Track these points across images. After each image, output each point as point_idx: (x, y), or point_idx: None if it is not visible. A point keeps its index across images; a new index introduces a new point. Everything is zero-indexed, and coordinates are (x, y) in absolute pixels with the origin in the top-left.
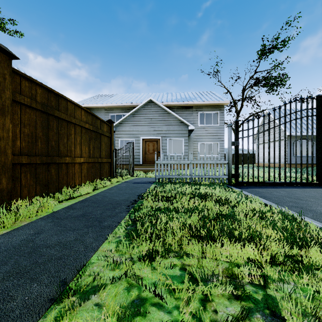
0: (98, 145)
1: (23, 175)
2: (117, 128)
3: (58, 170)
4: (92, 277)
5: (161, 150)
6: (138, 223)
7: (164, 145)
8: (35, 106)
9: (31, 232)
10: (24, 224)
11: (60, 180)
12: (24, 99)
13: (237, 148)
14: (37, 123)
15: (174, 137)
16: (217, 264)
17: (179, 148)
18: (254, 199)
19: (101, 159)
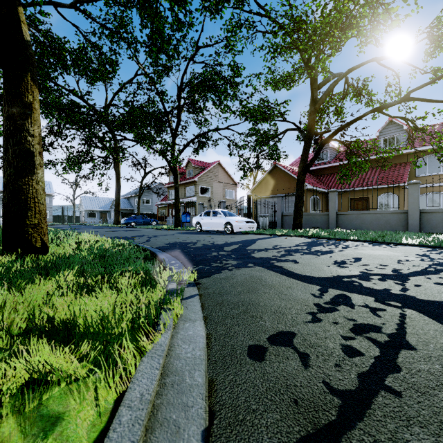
0: None
1: None
2: None
3: None
4: None
5: None
6: None
7: None
8: None
9: None
10: None
11: None
12: None
13: None
14: None
15: None
16: None
17: None
18: None
19: None
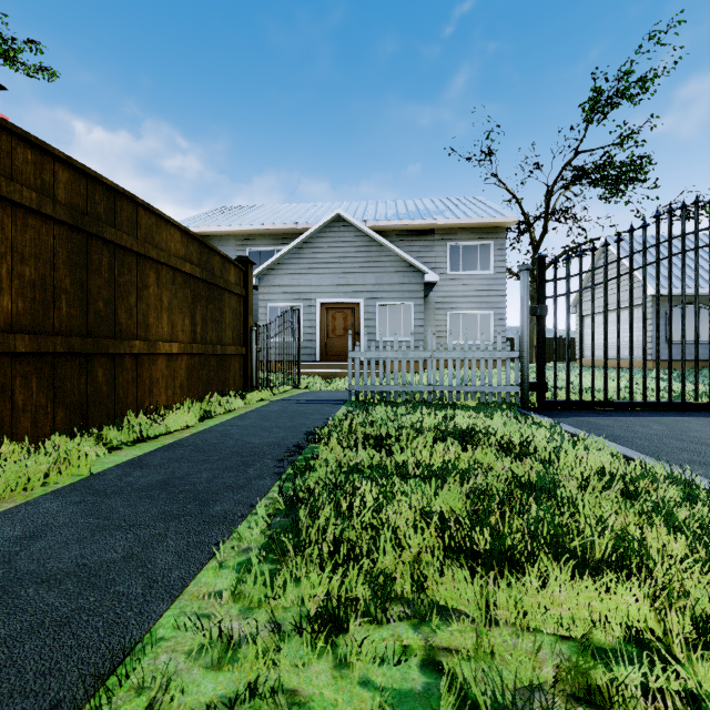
0: (216, 315)
1: (19, 382)
2: (263, 280)
3: (113, 372)
4: (148, 699)
5: (363, 329)
6: (302, 508)
7: (369, 317)
8: (52, 213)
9: (16, 533)
10: (5, 509)
11: (118, 396)
12: (23, 194)
13: (542, 322)
14: (58, 255)
15: (392, 300)
16: (536, 651)
17: (404, 324)
18: (592, 443)
19: (222, 347)
